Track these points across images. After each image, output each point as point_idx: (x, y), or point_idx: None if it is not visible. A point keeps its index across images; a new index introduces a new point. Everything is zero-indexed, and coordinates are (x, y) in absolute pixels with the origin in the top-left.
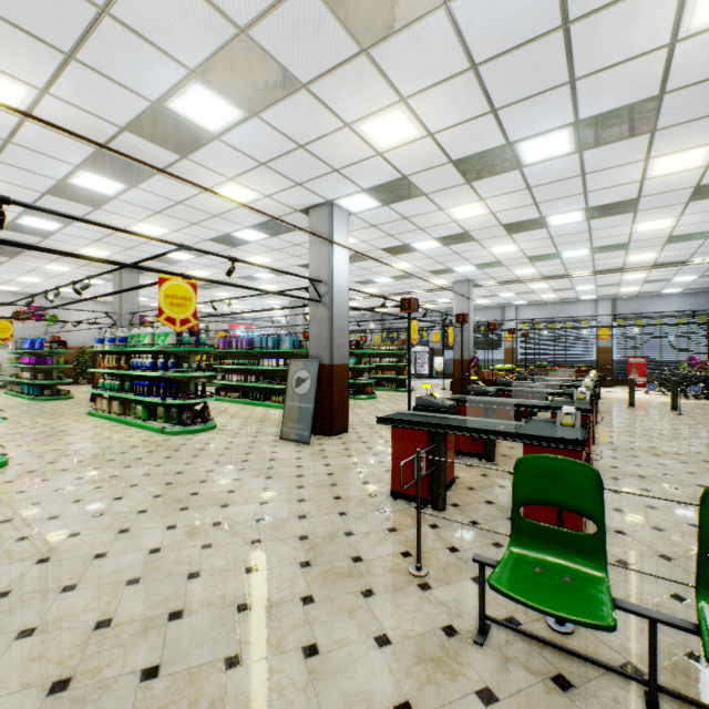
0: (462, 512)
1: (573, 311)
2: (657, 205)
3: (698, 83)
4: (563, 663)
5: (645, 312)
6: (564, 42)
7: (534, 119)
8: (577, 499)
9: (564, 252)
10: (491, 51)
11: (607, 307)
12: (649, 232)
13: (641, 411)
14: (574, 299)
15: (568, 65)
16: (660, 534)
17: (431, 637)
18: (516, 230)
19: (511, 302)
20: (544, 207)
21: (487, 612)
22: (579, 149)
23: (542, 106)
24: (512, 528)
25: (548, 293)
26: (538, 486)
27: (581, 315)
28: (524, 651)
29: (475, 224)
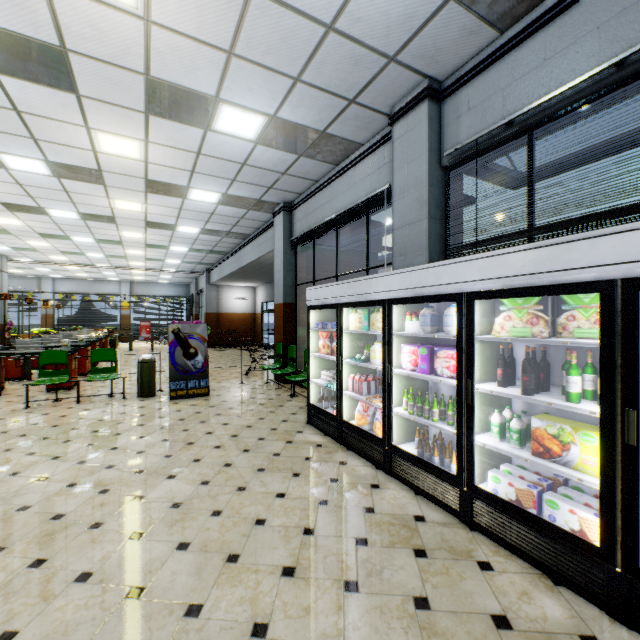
0: (13, 395)
1: (104, 288)
2: (133, 245)
3: (127, 218)
4: (56, 404)
5: (142, 295)
6: (67, 194)
7: (56, 205)
8: (62, 360)
9: (88, 253)
10: (30, 184)
11: (128, 287)
12: (135, 254)
13: (136, 352)
14: (105, 279)
15: (71, 199)
16: (105, 383)
17: (7, 412)
18: (50, 237)
19: (48, 275)
20: (68, 232)
21: (30, 405)
22: (84, 219)
23: (60, 203)
24: (40, 374)
25: (83, 273)
26: (49, 359)
27: (110, 291)
28: (44, 406)
29: (15, 227)
